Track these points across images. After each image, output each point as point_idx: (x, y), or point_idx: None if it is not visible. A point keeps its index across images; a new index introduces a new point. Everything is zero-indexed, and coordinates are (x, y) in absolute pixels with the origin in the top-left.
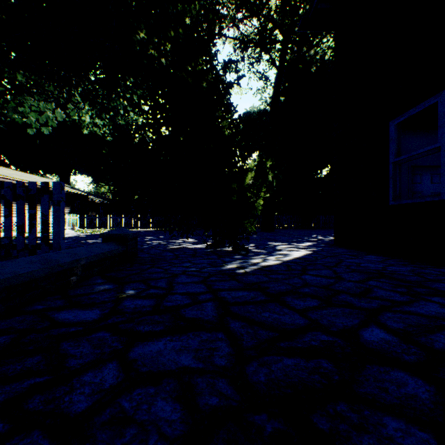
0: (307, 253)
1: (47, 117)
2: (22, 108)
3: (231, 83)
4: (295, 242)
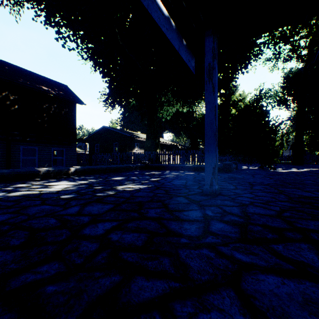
0: (302, 170)
1: (169, 112)
2: (162, 111)
3: (268, 113)
4: (305, 168)
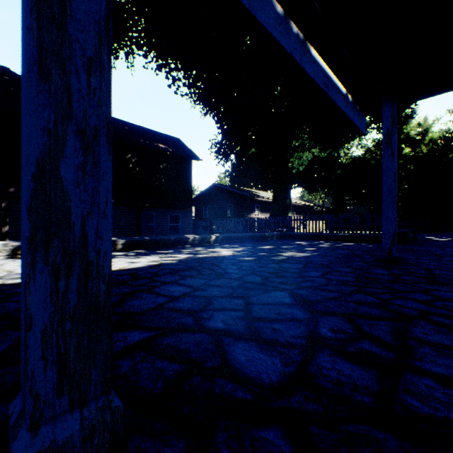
0: None
1: (302, 160)
2: (292, 159)
3: None
4: None
